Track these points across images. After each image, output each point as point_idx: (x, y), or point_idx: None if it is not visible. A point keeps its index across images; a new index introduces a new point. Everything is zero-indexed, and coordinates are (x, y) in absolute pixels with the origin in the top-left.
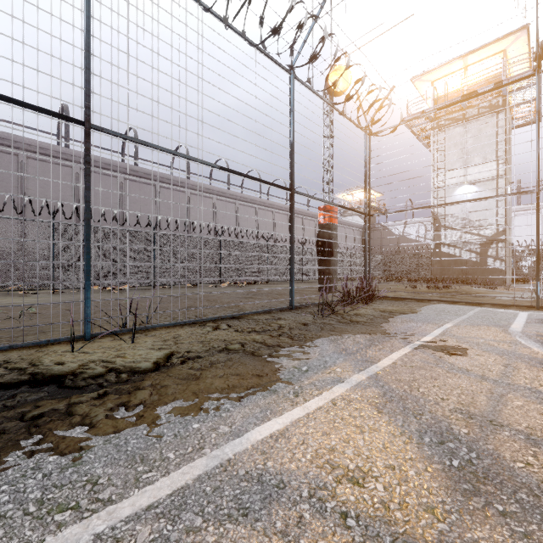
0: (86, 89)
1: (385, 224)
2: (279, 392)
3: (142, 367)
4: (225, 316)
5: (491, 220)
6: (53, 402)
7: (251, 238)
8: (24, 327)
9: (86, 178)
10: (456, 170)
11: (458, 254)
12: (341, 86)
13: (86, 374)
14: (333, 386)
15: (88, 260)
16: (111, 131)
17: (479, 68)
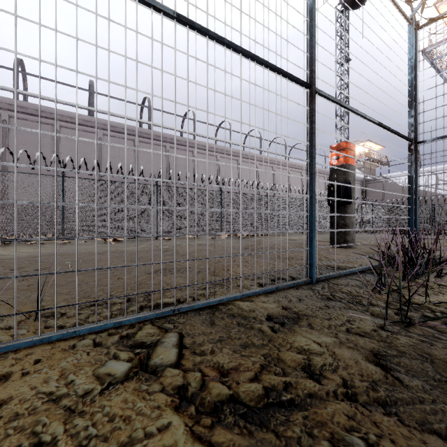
0: None
1: (388, 175)
2: None
3: None
4: (187, 308)
5: None
6: None
7: (252, 192)
8: None
9: None
10: None
11: None
12: None
13: None
14: None
15: None
16: None
17: None
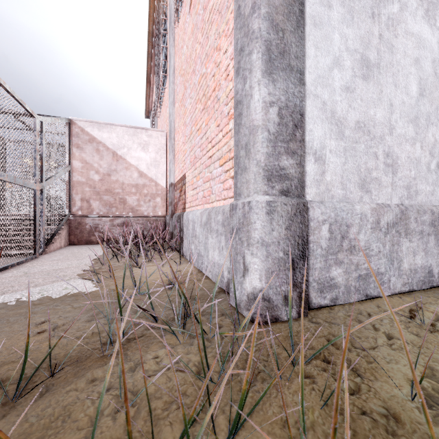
0: None
1: None
2: None
3: None
4: None
5: None
6: None
7: None
8: None
9: None
10: None
11: None
12: None
13: None
14: None
15: None
16: None
17: None
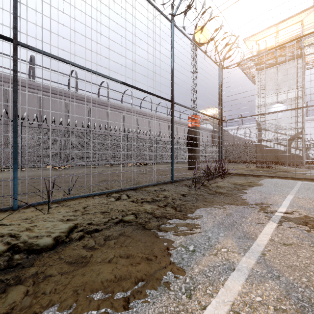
0: (13, 13)
1: (225, 129)
2: (169, 288)
3: (40, 245)
4: (126, 189)
5: (293, 125)
6: None
7: (146, 137)
8: None
9: (13, 83)
10: (271, 95)
11: (272, 146)
12: (202, 40)
13: None
14: (227, 278)
15: (15, 147)
16: (36, 48)
17: (286, 32)
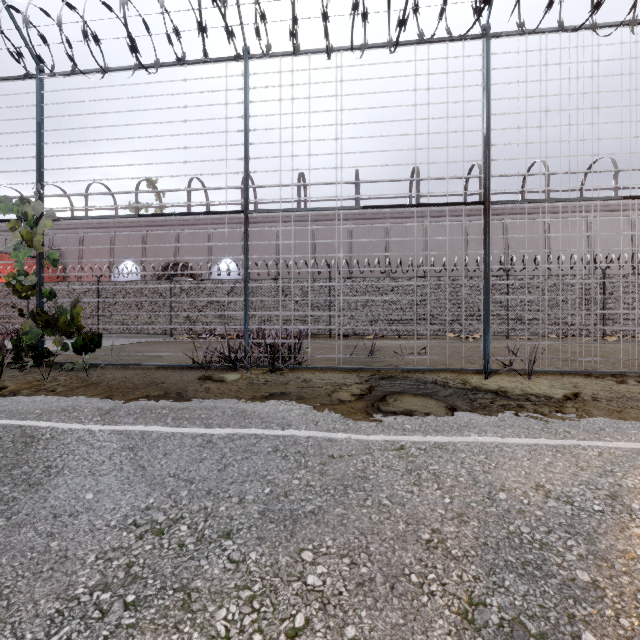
0: (485, 176)
1: None
2: None
3: (554, 396)
4: (630, 373)
5: None
6: (503, 400)
7: None
8: (447, 357)
9: (485, 246)
10: None
11: None
12: None
13: (510, 392)
14: None
15: (487, 310)
16: (504, 201)
17: None
